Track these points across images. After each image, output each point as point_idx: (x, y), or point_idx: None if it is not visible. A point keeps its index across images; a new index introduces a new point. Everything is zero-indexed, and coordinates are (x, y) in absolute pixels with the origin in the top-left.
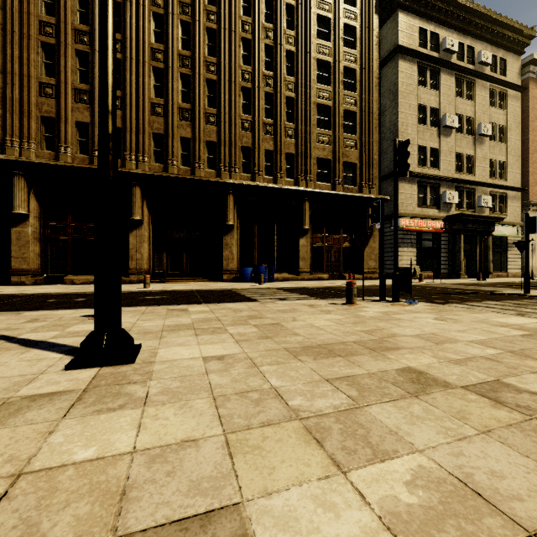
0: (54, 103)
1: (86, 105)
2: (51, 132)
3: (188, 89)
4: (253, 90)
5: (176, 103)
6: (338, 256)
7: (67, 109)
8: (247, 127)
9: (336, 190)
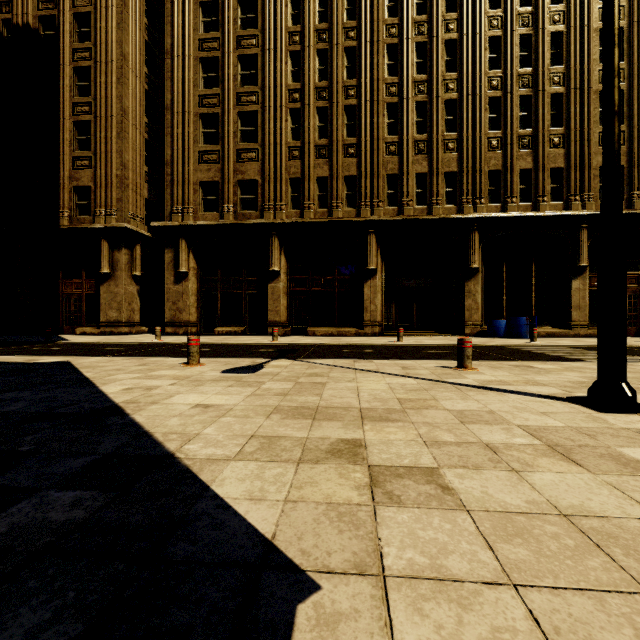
0: (300, 164)
1: (325, 159)
2: (296, 192)
3: (423, 118)
4: (504, 97)
5: (411, 137)
6: (634, 302)
7: (310, 167)
8: (496, 145)
9: (634, 209)
